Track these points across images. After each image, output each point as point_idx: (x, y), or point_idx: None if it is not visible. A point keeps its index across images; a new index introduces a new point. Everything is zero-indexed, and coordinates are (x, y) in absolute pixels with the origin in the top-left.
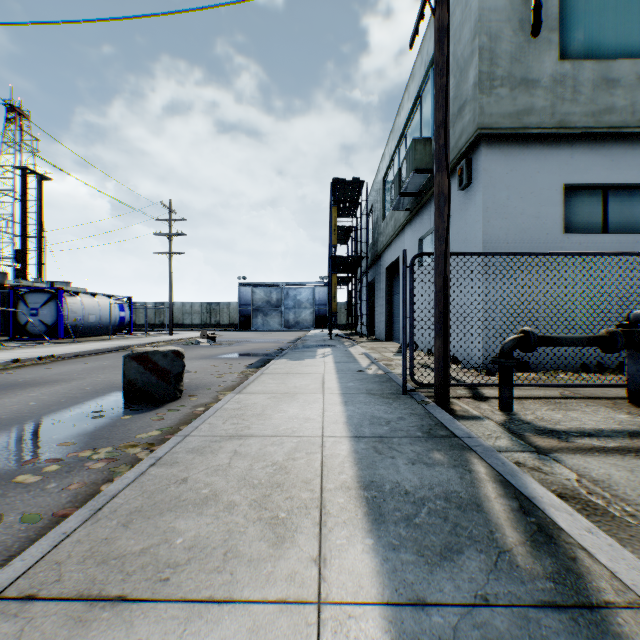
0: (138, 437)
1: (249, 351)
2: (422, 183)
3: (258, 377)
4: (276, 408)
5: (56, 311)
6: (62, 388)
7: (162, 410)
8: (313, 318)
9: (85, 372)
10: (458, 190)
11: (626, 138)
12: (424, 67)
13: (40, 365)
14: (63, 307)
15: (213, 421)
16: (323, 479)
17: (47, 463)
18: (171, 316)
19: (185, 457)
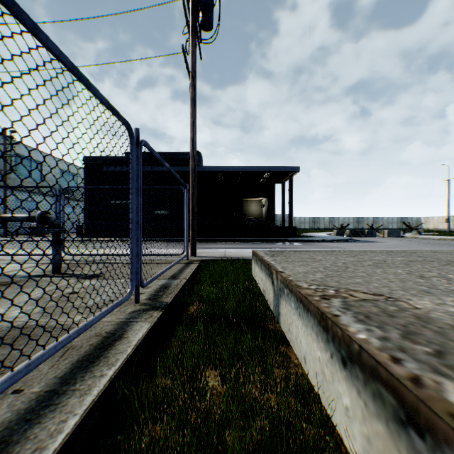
0: None
1: None
2: None
3: None
4: None
5: None
6: None
7: None
8: None
9: None
10: None
11: (27, 191)
12: None
13: None
14: None
15: None
16: None
17: None
18: None
19: None
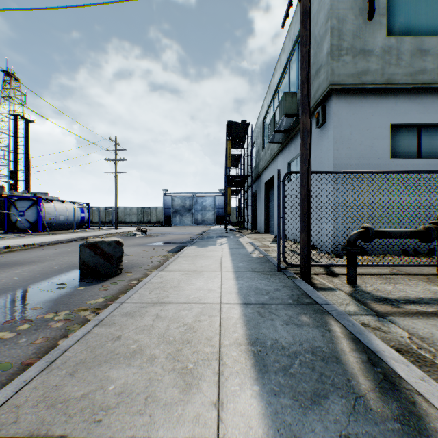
0: (88, 303)
1: (170, 240)
2: (290, 123)
3: (175, 259)
4: (187, 282)
5: (37, 213)
6: (38, 267)
7: (107, 283)
8: (214, 217)
9: (55, 255)
10: (315, 128)
11: (434, 91)
12: (291, 43)
13: (24, 250)
14: (41, 210)
15: (142, 292)
16: (221, 337)
17: (21, 323)
18: (116, 216)
19: (120, 319)
